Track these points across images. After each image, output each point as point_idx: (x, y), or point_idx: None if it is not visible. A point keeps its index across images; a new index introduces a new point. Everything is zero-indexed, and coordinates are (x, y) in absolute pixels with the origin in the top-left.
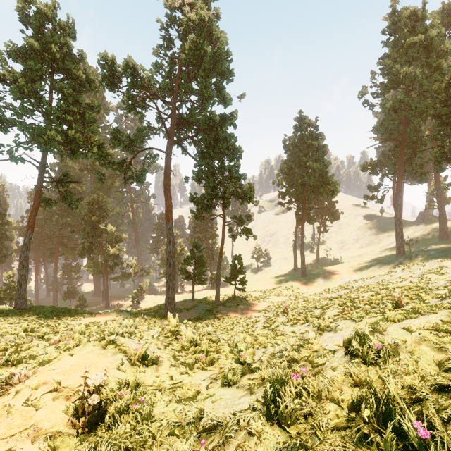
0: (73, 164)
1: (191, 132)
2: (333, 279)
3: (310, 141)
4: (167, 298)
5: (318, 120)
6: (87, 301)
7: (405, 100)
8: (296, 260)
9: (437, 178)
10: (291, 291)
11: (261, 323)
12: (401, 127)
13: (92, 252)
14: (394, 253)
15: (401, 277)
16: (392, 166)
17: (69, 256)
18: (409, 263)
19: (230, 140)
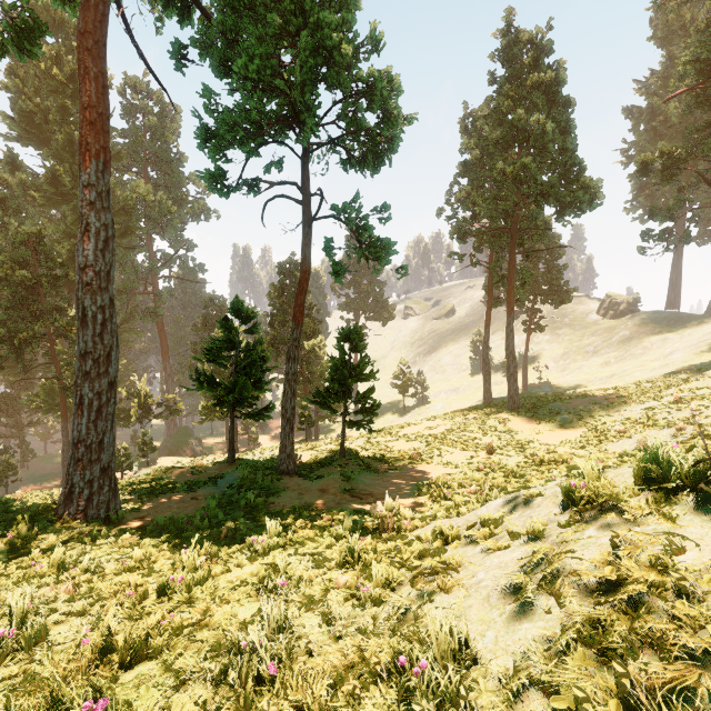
0: (5, 173)
1: None
2: (597, 409)
3: (534, 75)
4: (71, 443)
5: (551, 28)
6: (44, 472)
7: None
8: (488, 379)
9: None
10: (495, 437)
11: (479, 597)
12: None
13: (20, 355)
14: (703, 361)
15: None
16: None
17: (10, 377)
18: None
19: None
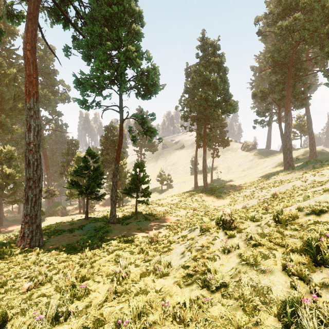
0: None
1: (79, 5)
2: (235, 191)
3: (213, 58)
4: (23, 216)
5: (219, 40)
6: None
7: (301, 18)
8: (196, 178)
9: (308, 109)
10: (197, 204)
11: (175, 255)
12: (291, 52)
13: None
14: (275, 171)
15: (317, 181)
16: (279, 92)
17: None
18: (314, 169)
19: (128, 5)
